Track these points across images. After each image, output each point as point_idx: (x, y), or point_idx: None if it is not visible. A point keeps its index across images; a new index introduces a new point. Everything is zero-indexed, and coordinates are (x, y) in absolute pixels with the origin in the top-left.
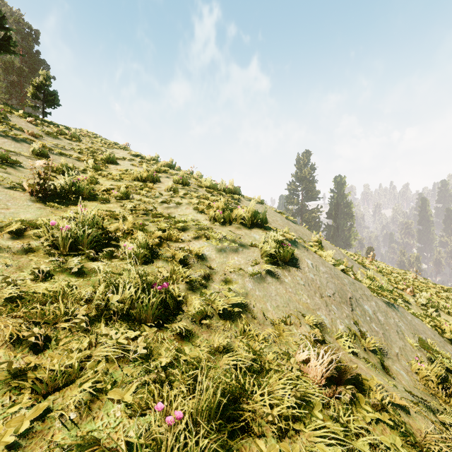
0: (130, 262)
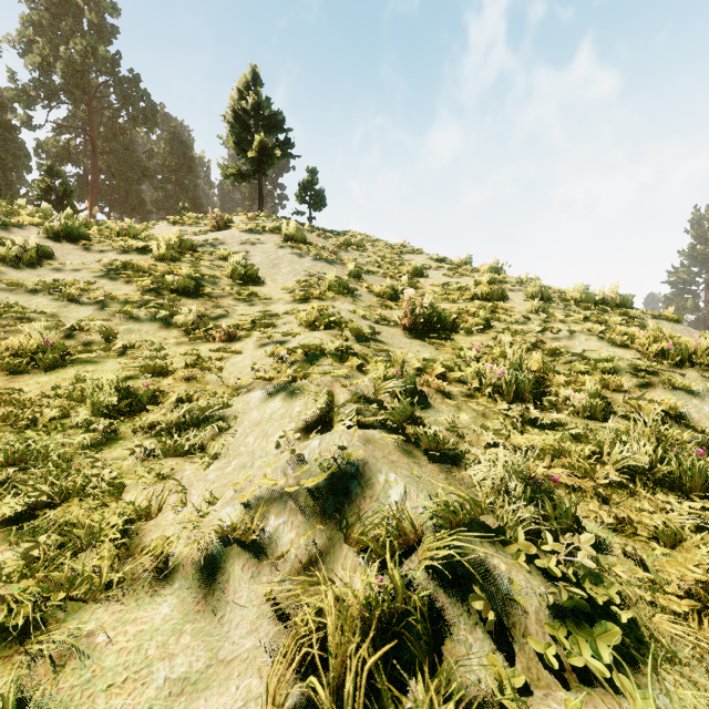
0: (585, 417)
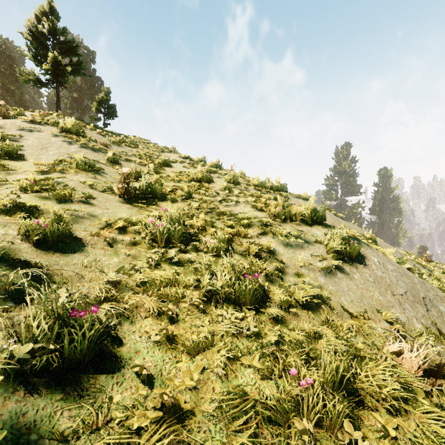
0: (212, 255)
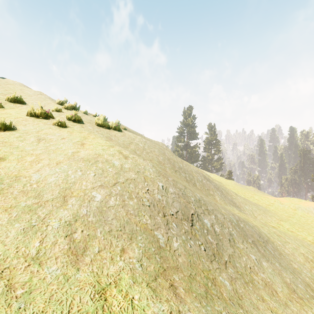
0: None
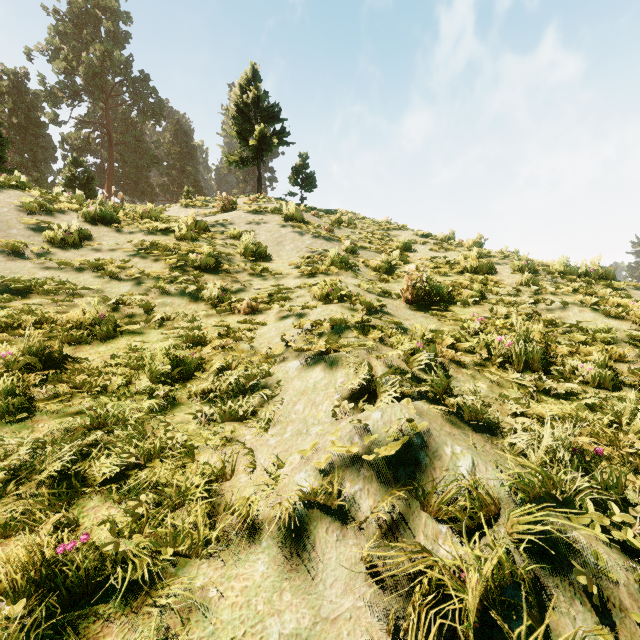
0: (594, 386)
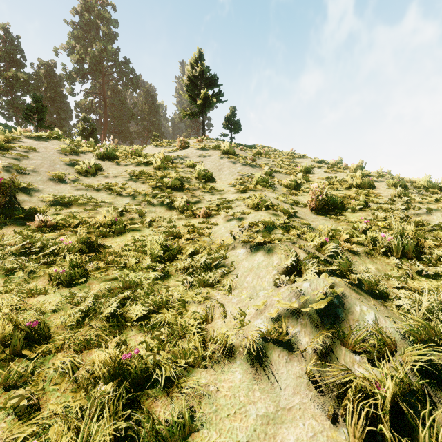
0: None
